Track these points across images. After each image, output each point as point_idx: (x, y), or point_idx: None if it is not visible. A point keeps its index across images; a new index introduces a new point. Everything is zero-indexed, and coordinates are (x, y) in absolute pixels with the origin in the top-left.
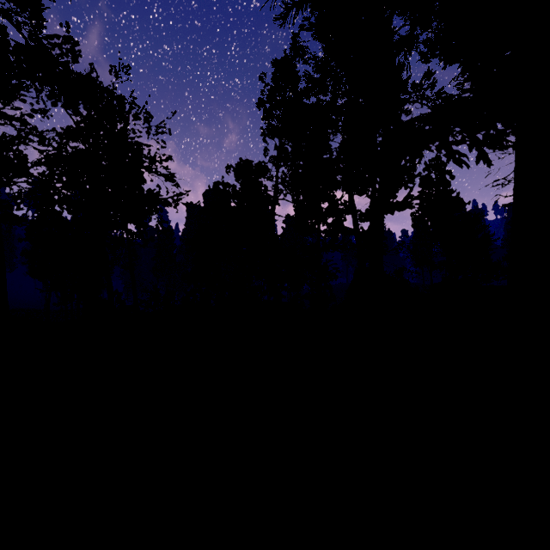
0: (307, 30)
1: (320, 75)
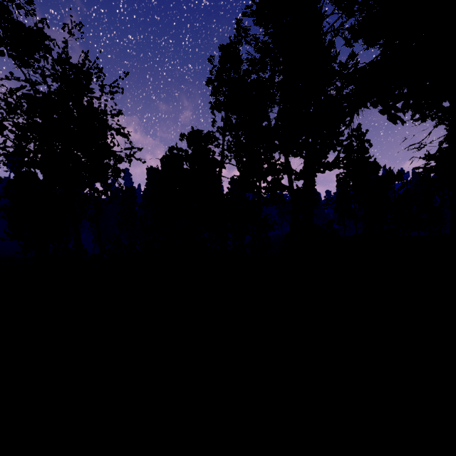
0: (249, 16)
1: (260, 55)
